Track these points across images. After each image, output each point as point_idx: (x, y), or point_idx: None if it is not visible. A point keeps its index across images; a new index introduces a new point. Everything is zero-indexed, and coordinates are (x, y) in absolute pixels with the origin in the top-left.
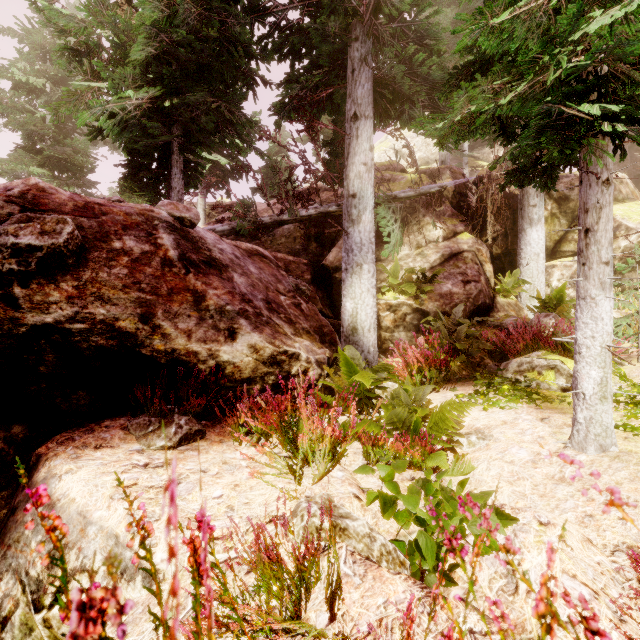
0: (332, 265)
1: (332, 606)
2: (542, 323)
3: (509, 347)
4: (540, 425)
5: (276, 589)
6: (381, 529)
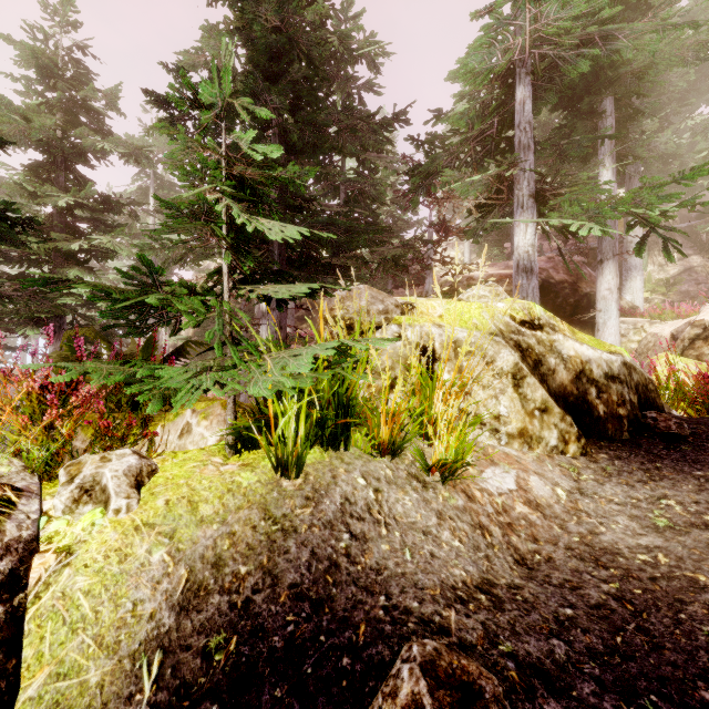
0: None
1: None
2: None
3: None
4: None
5: None
6: None
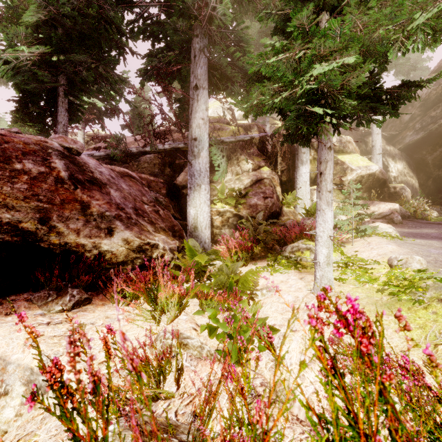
0: (181, 184)
1: (178, 381)
2: (306, 223)
3: (288, 238)
4: (300, 281)
5: (145, 381)
6: (208, 345)
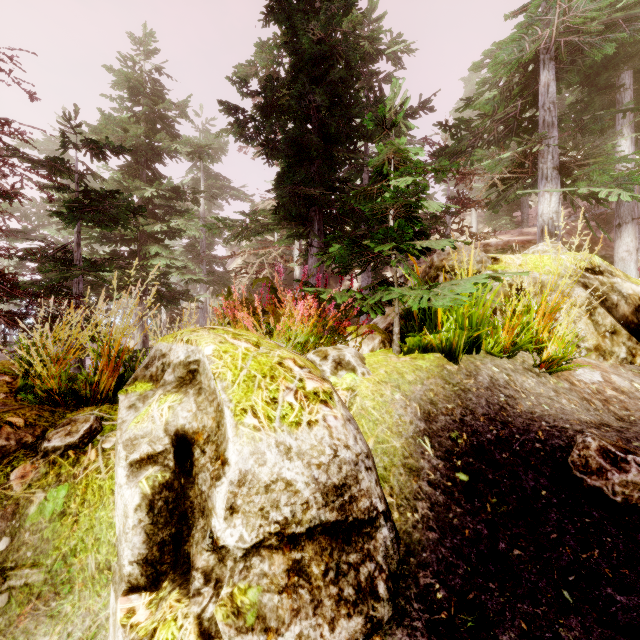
0: None
1: None
2: None
3: None
4: None
5: None
6: None
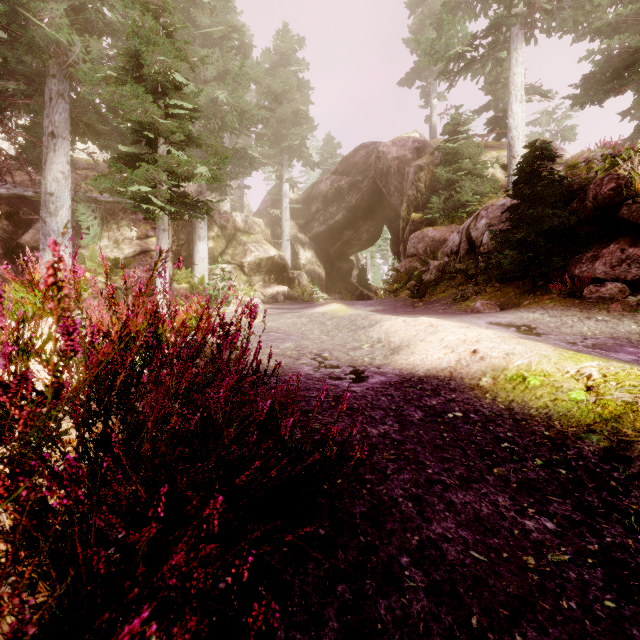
0: (29, 244)
1: None
2: None
3: None
4: None
5: None
6: None
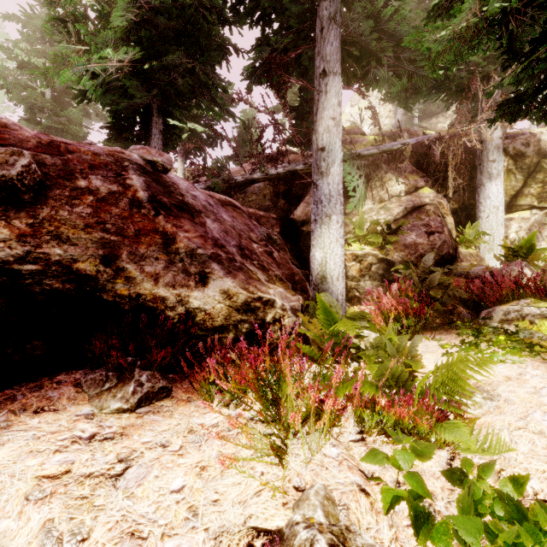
0: (300, 219)
1: None
2: (514, 271)
3: (484, 295)
4: None
5: None
6: None
